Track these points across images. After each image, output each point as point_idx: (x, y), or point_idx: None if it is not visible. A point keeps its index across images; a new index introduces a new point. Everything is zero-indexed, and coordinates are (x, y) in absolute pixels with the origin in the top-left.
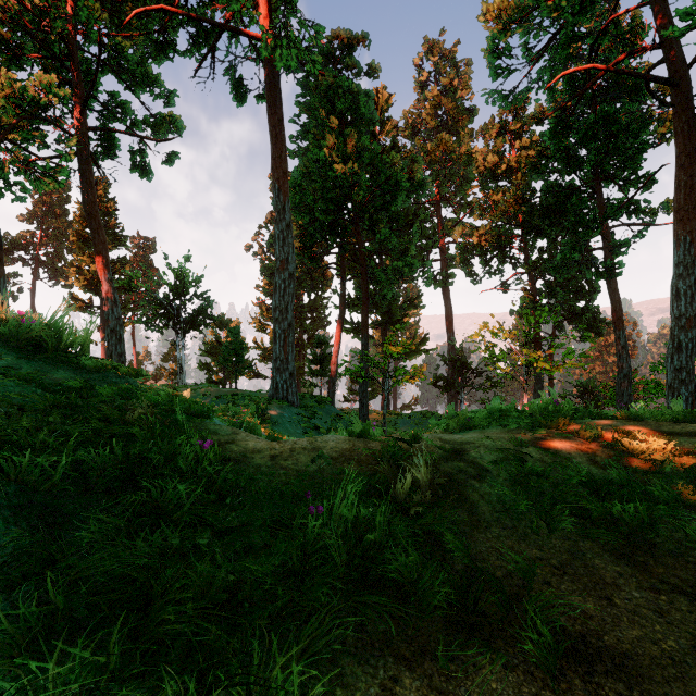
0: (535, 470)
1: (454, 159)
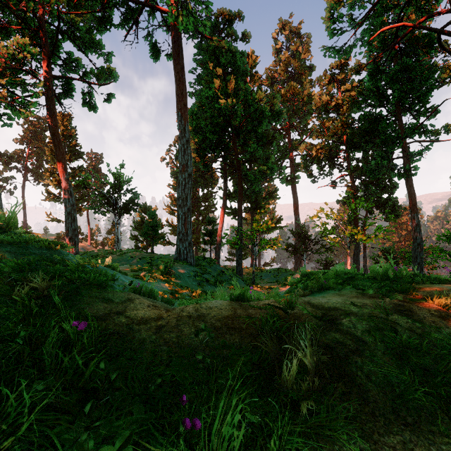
0: (412, 343)
1: (299, 99)
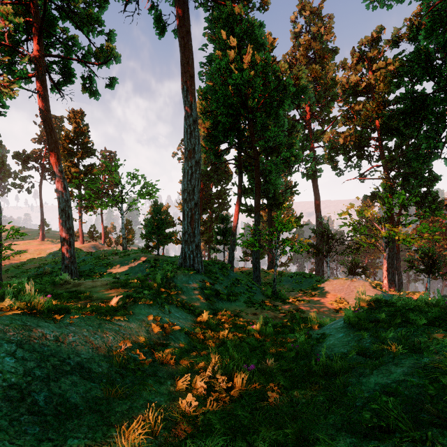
0: None
1: (322, 83)
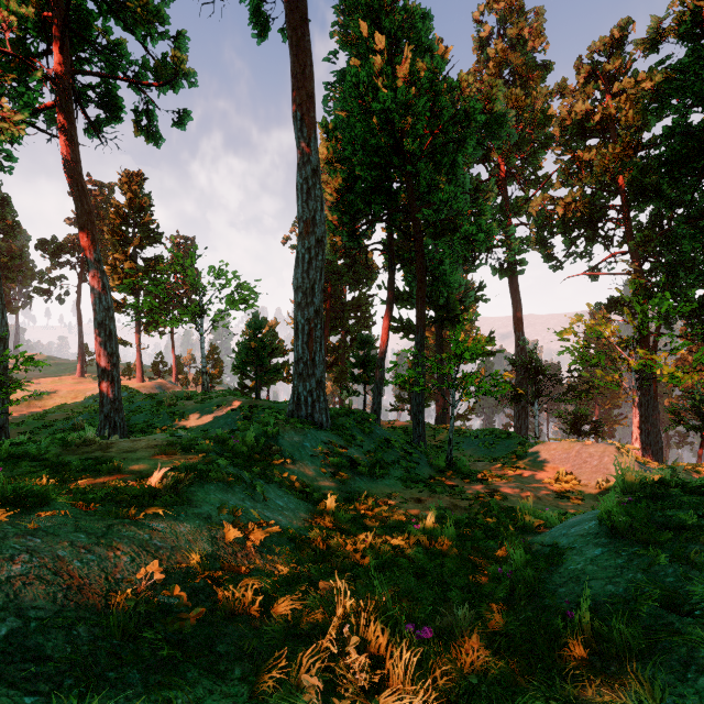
0: None
1: (526, 119)
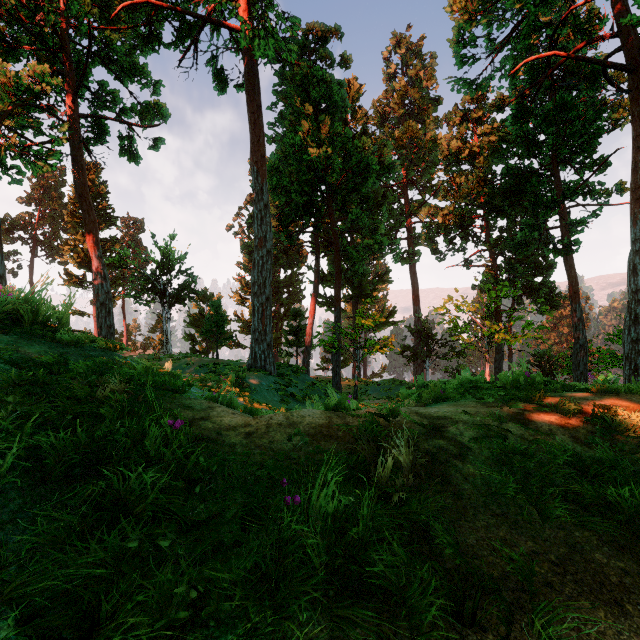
0: (518, 448)
1: (420, 144)
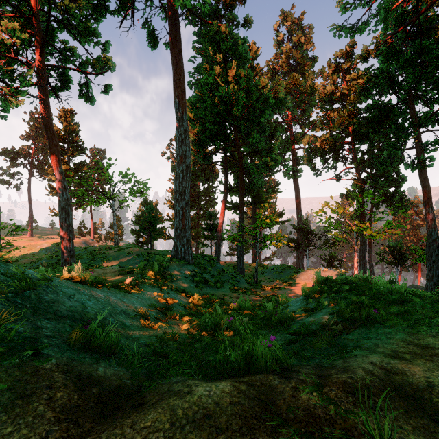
0: None
1: (302, 90)
